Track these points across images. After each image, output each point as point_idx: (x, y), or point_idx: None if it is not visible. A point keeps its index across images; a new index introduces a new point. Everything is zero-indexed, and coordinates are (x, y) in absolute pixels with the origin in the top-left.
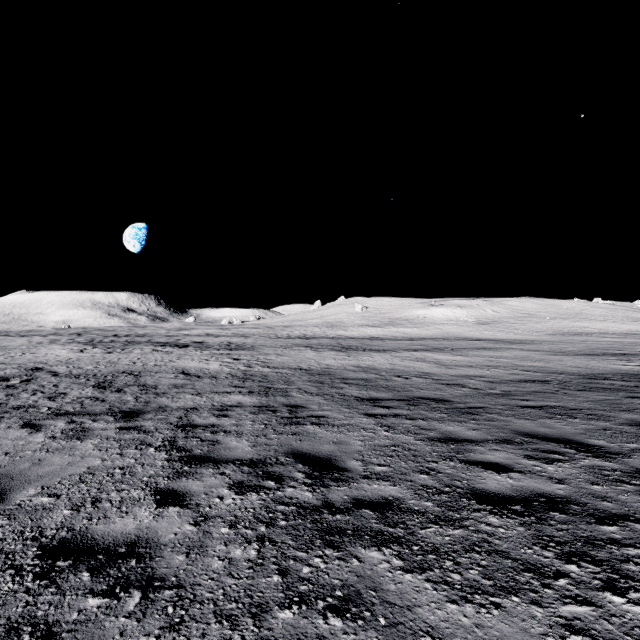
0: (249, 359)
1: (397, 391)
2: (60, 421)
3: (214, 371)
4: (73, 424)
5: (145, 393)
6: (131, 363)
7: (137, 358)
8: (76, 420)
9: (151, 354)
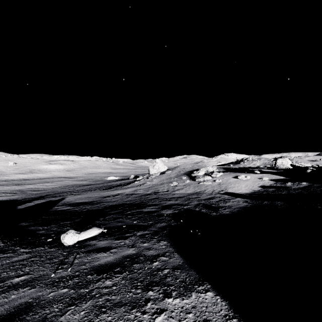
0: None
1: (37, 190)
2: None
3: None
4: None
5: None
6: None
7: None
8: None
9: None
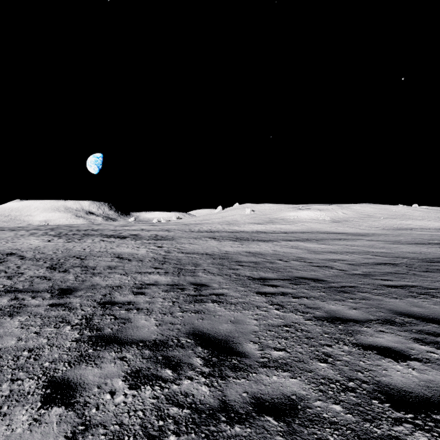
0: (169, 247)
1: (280, 272)
2: (5, 298)
3: (141, 256)
4: (14, 301)
5: (84, 273)
6: (82, 249)
7: (87, 246)
8: (19, 297)
9: (98, 243)
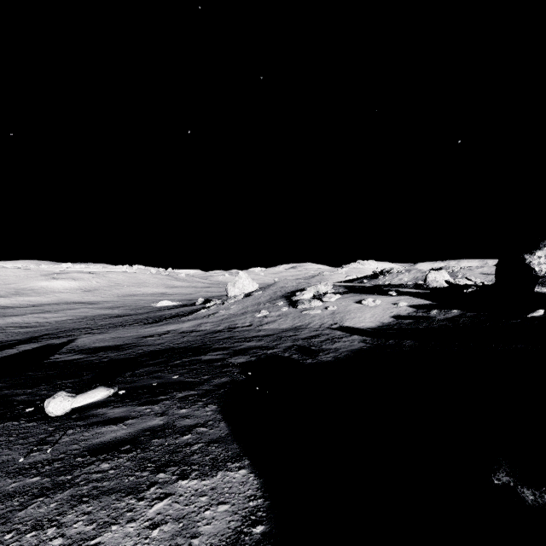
0: None
1: (27, 326)
2: None
3: None
4: None
5: None
6: None
7: None
8: None
9: None
